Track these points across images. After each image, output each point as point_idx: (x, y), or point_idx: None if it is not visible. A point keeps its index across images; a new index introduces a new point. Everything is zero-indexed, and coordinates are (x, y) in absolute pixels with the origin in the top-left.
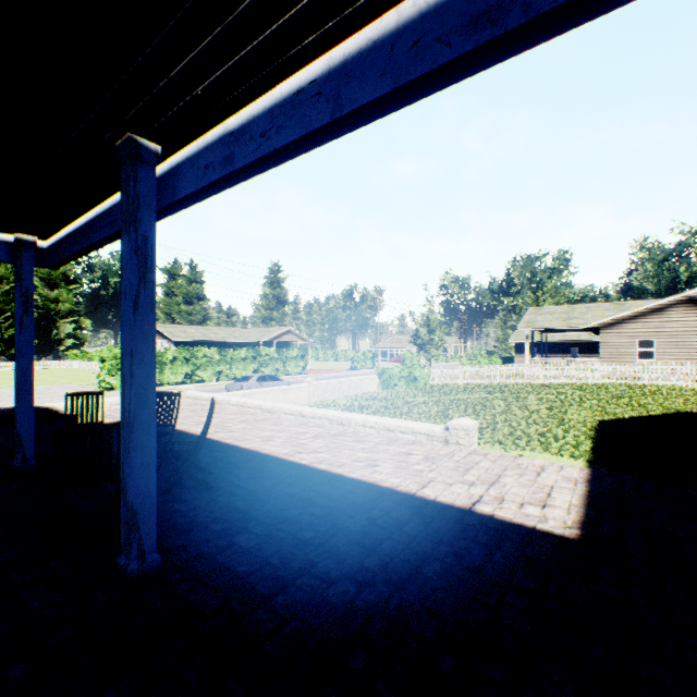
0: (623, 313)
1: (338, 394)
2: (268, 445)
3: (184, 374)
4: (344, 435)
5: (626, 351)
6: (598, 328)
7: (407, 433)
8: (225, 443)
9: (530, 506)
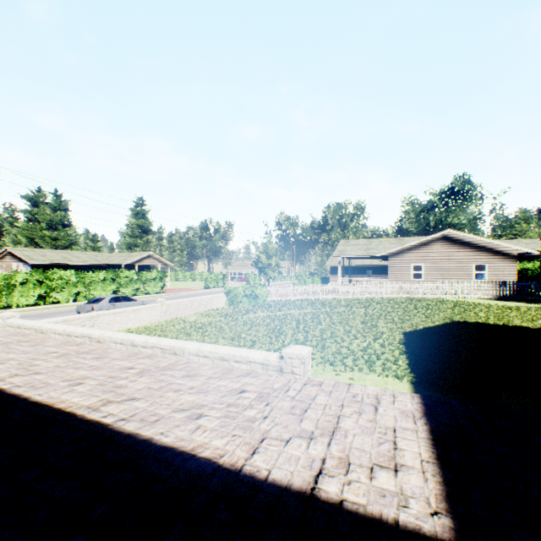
0: (403, 245)
1: (189, 312)
2: (71, 394)
3: (37, 295)
4: (175, 367)
5: (405, 273)
6: (387, 256)
7: (242, 363)
8: (12, 395)
9: (382, 473)
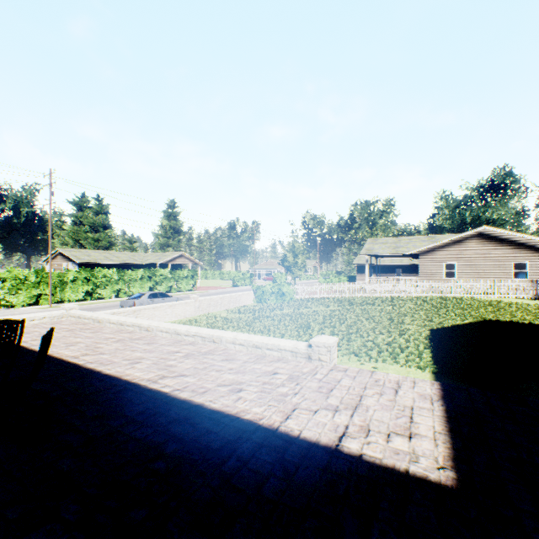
0: (435, 243)
1: (220, 308)
2: (133, 370)
3: (85, 292)
4: (215, 353)
5: (437, 271)
6: (417, 254)
7: (274, 350)
8: (88, 369)
9: (398, 438)
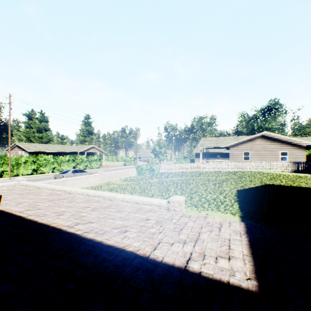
0: (238, 141)
1: (116, 178)
2: (58, 219)
3: (32, 169)
4: (111, 207)
5: (239, 156)
6: (228, 147)
7: (147, 205)
8: (28, 220)
9: (222, 260)
